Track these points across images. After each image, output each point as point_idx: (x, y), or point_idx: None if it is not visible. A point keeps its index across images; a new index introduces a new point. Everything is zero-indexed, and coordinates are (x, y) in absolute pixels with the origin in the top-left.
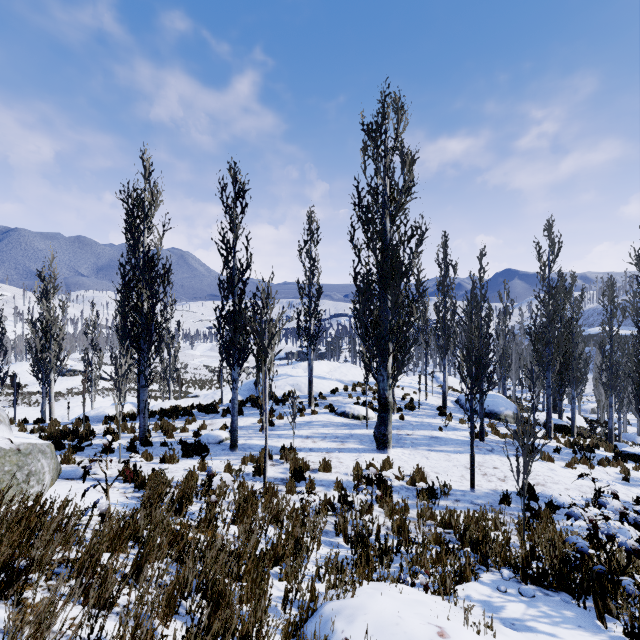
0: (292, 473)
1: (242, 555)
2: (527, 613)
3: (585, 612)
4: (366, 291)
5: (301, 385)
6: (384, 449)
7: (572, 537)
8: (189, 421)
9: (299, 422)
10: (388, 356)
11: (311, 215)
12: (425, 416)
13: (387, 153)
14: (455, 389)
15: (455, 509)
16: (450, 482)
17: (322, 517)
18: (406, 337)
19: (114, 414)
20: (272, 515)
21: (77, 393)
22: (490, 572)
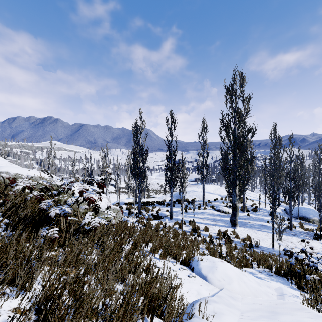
0: (192, 229)
1: (175, 244)
2: (264, 277)
3: (288, 282)
4: (225, 159)
5: (200, 196)
6: (234, 227)
7: (289, 259)
8: (154, 207)
9: (198, 212)
10: (236, 186)
11: (204, 121)
12: (262, 215)
13: (236, 98)
14: (288, 203)
15: (259, 252)
16: (263, 244)
17: (201, 244)
18: (244, 178)
19: (127, 202)
20: (184, 238)
21: (109, 192)
22: (259, 268)
